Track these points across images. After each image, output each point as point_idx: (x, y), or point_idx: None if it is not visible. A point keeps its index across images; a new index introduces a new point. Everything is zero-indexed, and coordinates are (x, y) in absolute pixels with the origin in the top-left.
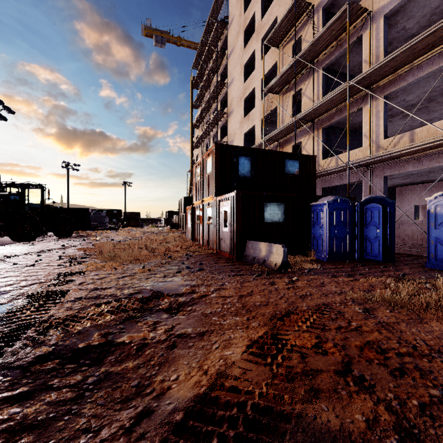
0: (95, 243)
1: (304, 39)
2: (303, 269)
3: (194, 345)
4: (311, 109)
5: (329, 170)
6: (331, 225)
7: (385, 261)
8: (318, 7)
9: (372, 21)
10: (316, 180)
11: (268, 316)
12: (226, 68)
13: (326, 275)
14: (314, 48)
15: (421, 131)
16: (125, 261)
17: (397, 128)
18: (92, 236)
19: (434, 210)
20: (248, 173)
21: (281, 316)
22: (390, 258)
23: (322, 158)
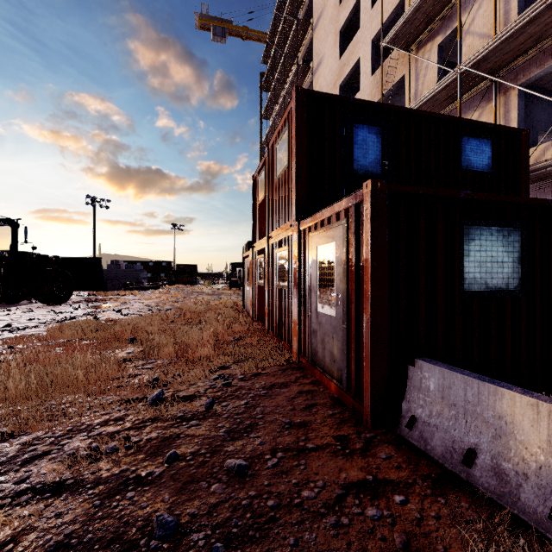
0: (62, 322)
1: None
2: None
3: None
4: (505, 34)
5: None
6: None
7: None
8: None
9: None
10: None
11: None
12: (311, 48)
13: None
14: None
15: None
16: (5, 417)
17: None
18: (102, 301)
19: None
20: (376, 165)
21: None
22: None
23: None
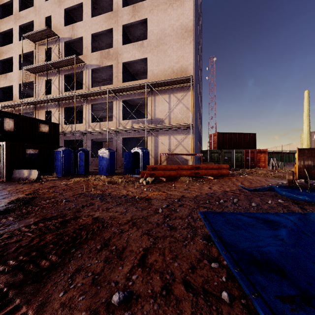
0: None
1: (53, 50)
2: (48, 180)
3: (3, 199)
4: (57, 96)
5: (67, 132)
6: (64, 160)
7: (86, 174)
8: (62, 39)
9: (87, 67)
10: (61, 135)
11: (31, 190)
12: None
13: (58, 180)
14: (59, 63)
15: (103, 123)
16: None
17: (102, 115)
18: None
19: (100, 155)
20: (12, 129)
21: (36, 189)
22: (88, 173)
23: (64, 124)
